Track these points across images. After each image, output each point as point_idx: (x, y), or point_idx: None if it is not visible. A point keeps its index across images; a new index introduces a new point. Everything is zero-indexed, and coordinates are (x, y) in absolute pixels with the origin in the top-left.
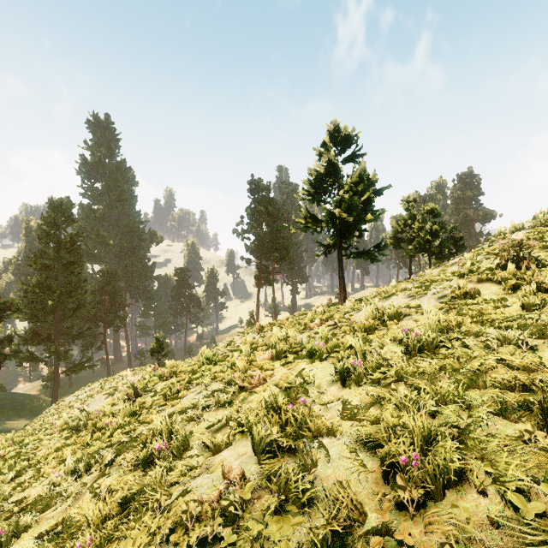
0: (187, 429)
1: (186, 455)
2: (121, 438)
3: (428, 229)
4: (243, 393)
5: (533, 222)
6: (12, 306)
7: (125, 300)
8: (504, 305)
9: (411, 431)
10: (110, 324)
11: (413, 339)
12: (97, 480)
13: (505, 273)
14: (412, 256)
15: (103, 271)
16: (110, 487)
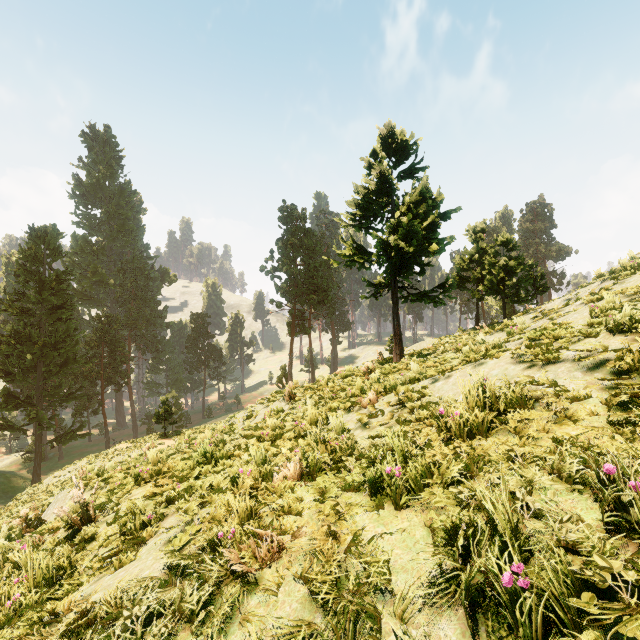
0: None
1: None
2: None
3: (503, 266)
4: (234, 587)
5: None
6: None
7: (128, 353)
8: None
9: None
10: (110, 383)
11: None
12: None
13: None
14: (480, 299)
15: (100, 317)
16: None
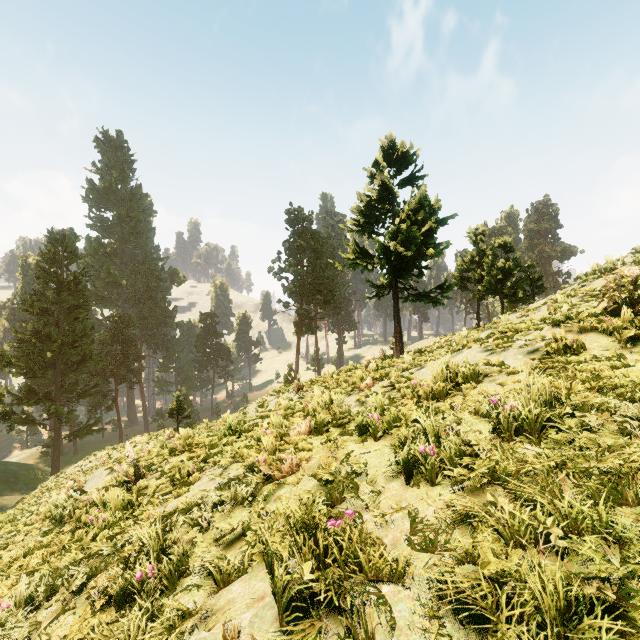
0: (190, 538)
1: (182, 584)
2: (102, 546)
3: (500, 267)
4: (269, 485)
5: (637, 256)
6: (2, 358)
7: (140, 352)
8: (625, 364)
9: (534, 593)
10: (123, 380)
11: (507, 415)
12: (56, 618)
13: (618, 320)
14: (480, 299)
15: (114, 317)
16: (66, 637)
